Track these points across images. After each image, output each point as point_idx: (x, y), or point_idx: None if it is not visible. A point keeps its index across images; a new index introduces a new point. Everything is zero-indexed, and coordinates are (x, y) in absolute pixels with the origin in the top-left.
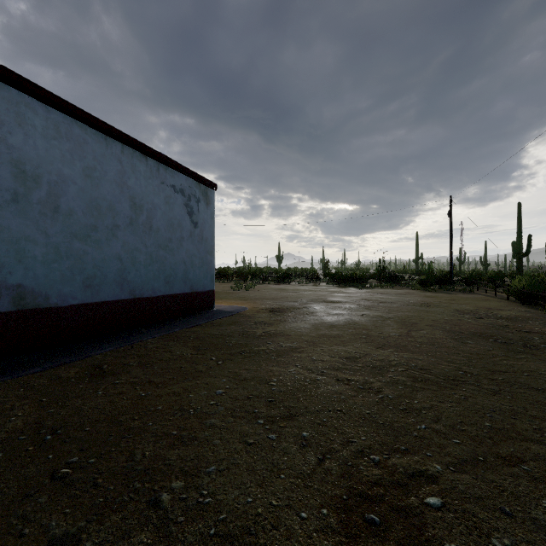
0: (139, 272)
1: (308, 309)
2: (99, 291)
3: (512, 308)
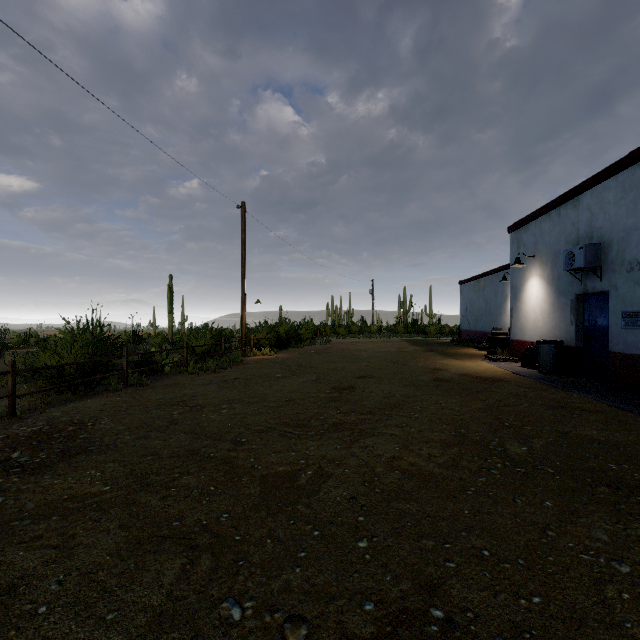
0: None
1: None
2: None
3: None
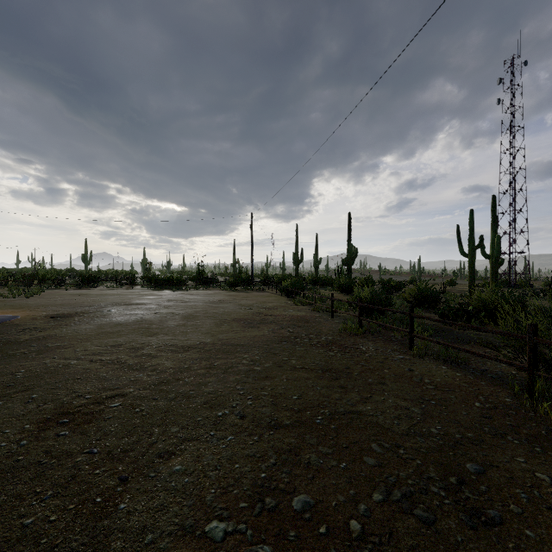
0: None
1: (102, 312)
2: None
3: (279, 301)
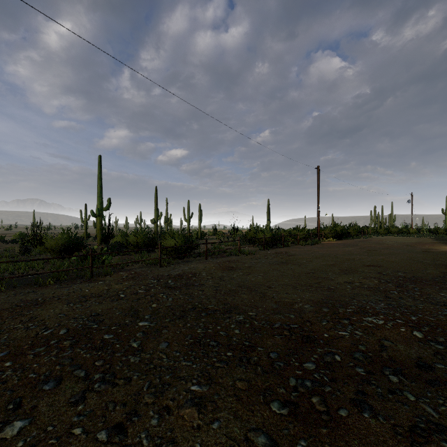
0: None
1: None
2: None
3: None
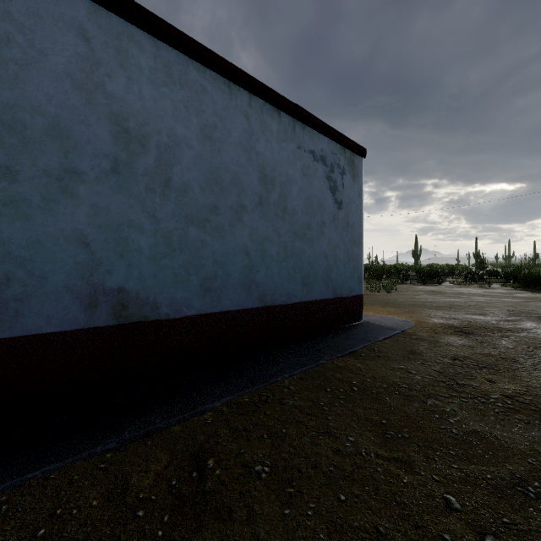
0: (270, 270)
1: (531, 333)
2: (220, 296)
3: None
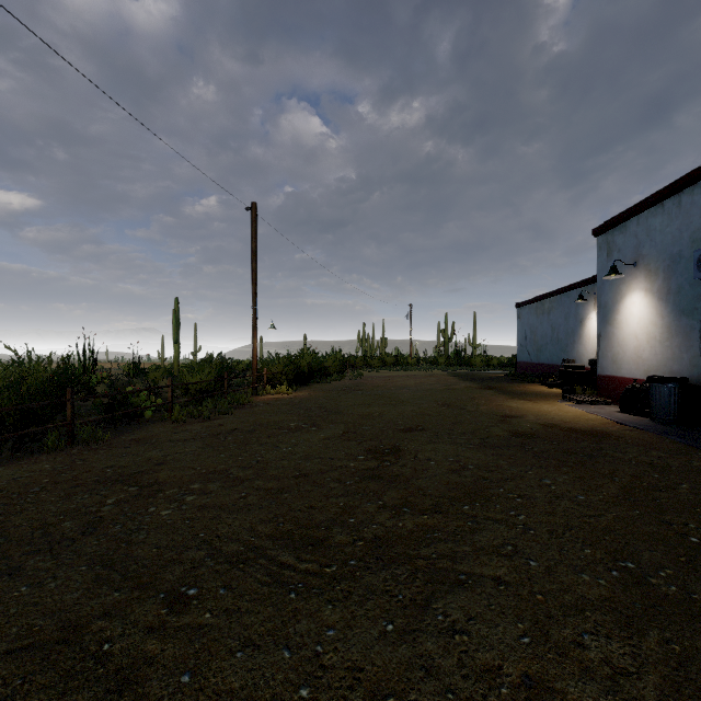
0: None
1: None
2: None
3: None
